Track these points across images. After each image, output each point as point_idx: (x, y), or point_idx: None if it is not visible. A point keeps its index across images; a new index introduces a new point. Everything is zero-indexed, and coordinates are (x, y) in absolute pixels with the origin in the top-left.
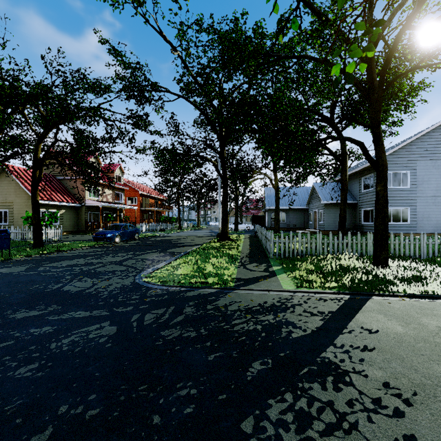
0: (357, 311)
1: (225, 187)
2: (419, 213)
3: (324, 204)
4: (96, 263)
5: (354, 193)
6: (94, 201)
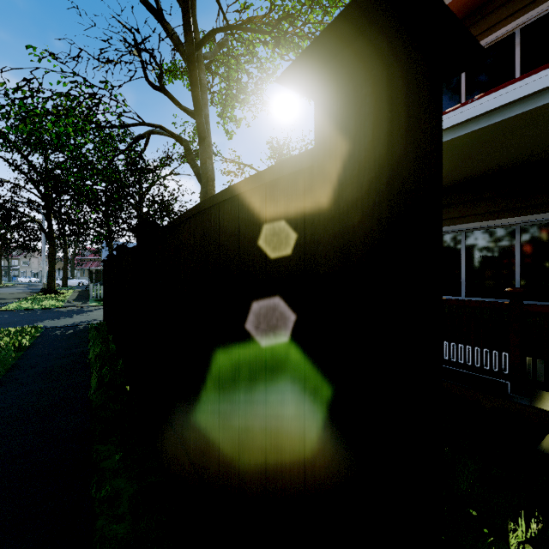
0: None
1: (52, 245)
2: None
3: None
4: None
5: None
6: None
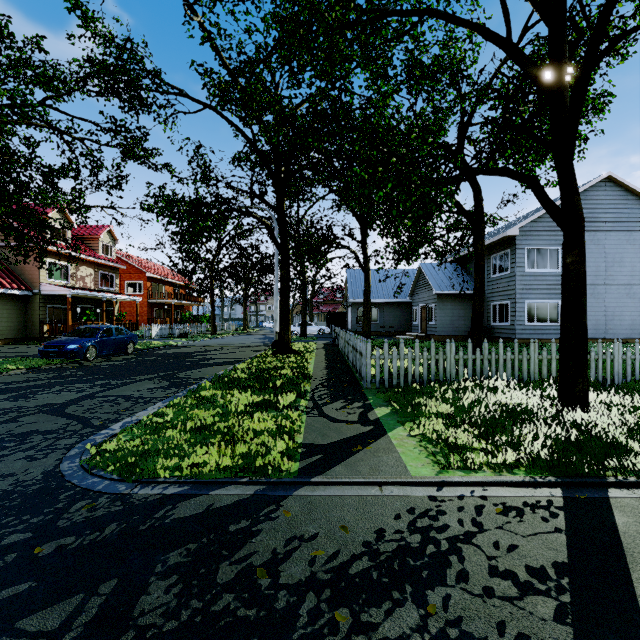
0: (623, 558)
1: (285, 264)
2: None
3: (436, 296)
4: (3, 411)
5: None
6: (56, 286)
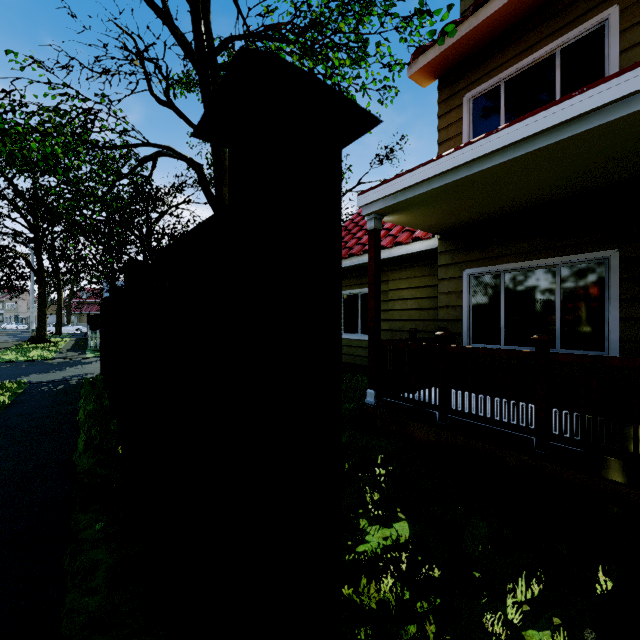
0: None
1: (43, 286)
2: None
3: None
4: None
5: None
6: None
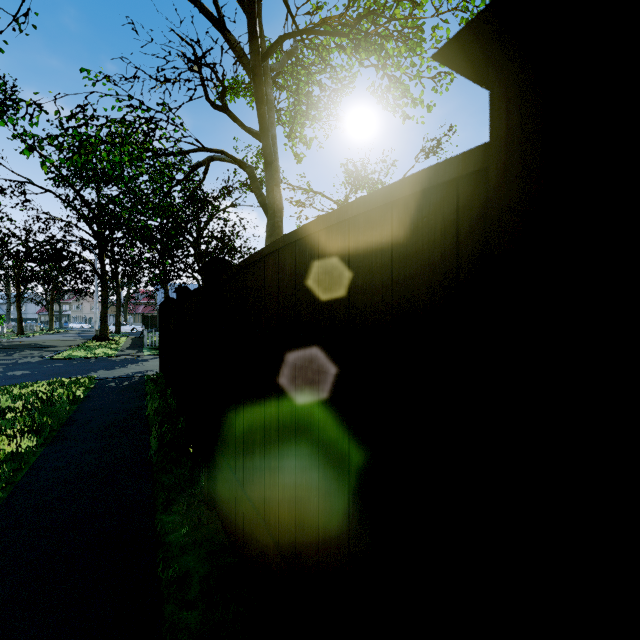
0: None
1: (105, 288)
2: None
3: None
4: None
5: None
6: None
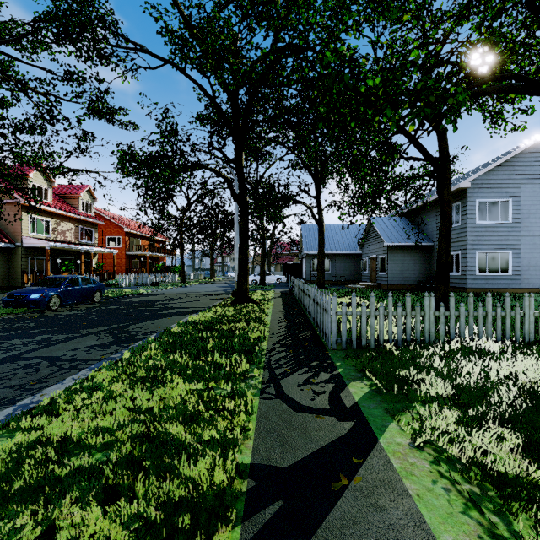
0: None
1: (244, 215)
2: (525, 259)
3: (387, 247)
4: None
5: (428, 231)
6: (36, 239)
